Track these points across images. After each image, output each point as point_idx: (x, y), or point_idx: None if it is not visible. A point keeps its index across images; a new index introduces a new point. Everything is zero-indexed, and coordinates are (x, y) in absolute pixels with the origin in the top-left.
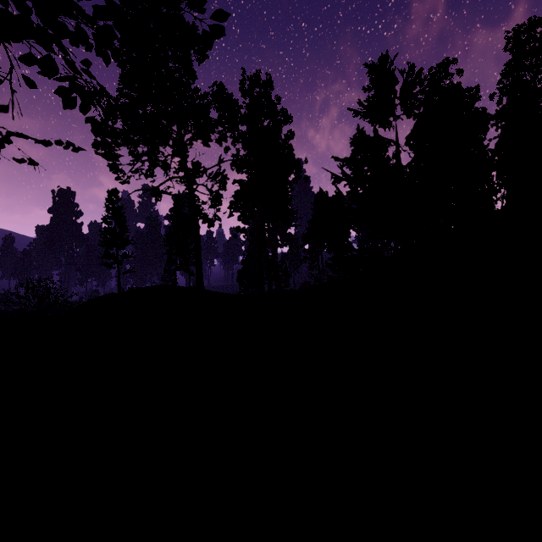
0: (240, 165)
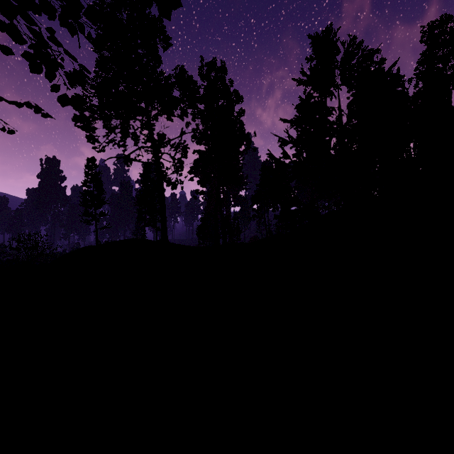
0: (199, 138)
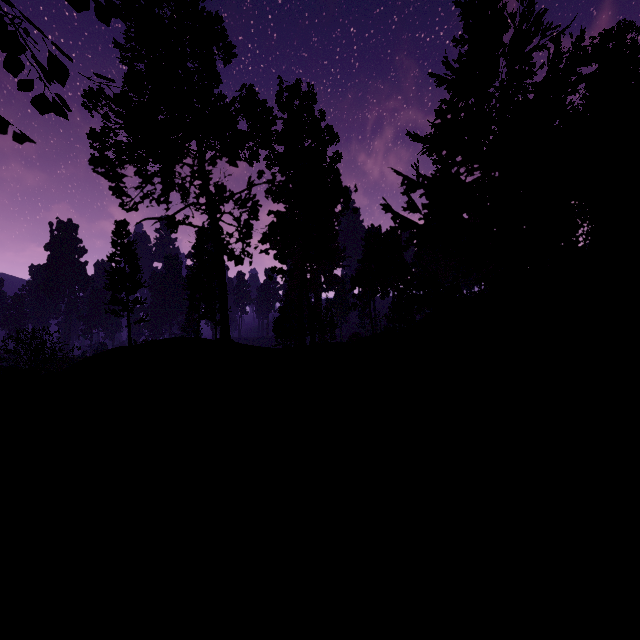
0: (277, 193)
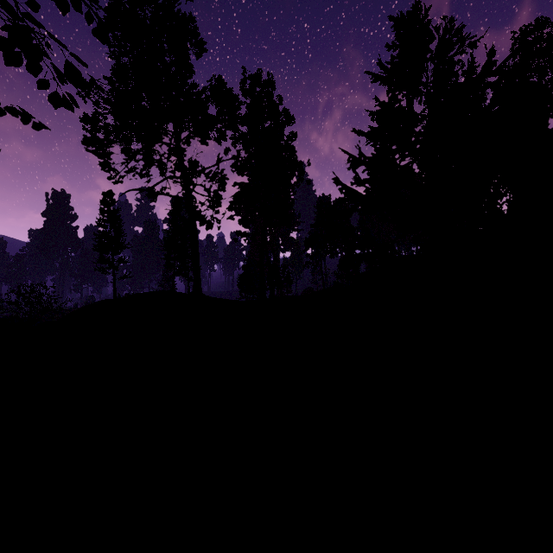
0: (241, 167)
